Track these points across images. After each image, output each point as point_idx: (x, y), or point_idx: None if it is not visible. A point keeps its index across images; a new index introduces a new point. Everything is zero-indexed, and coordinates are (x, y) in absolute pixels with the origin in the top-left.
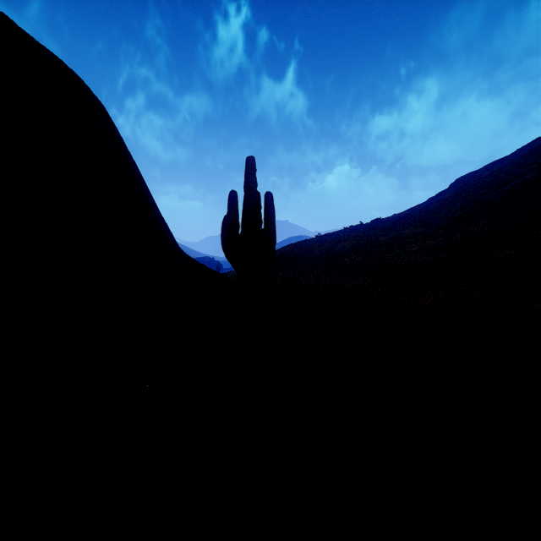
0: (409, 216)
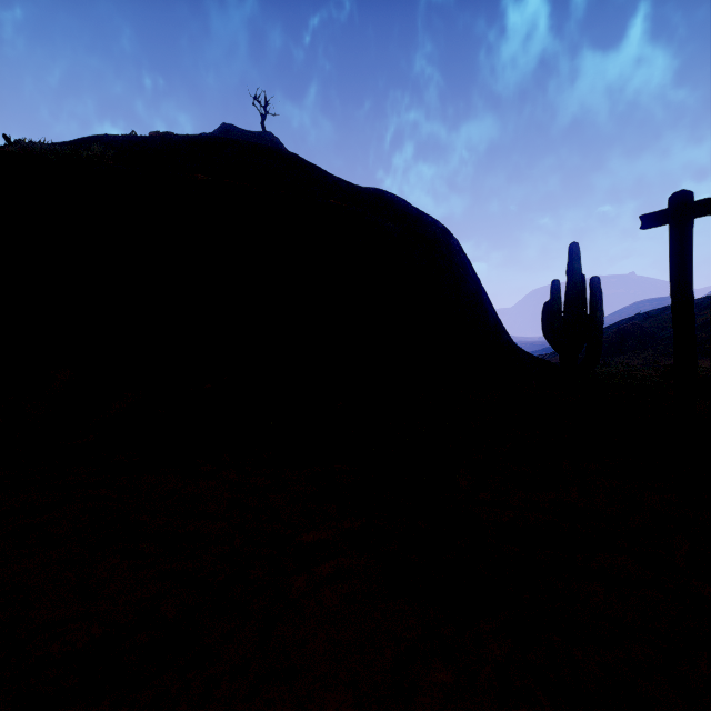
0: None
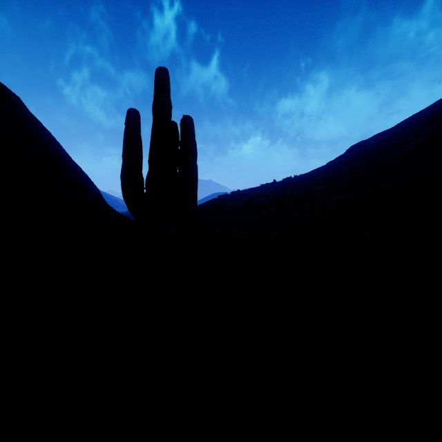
0: (315, 176)
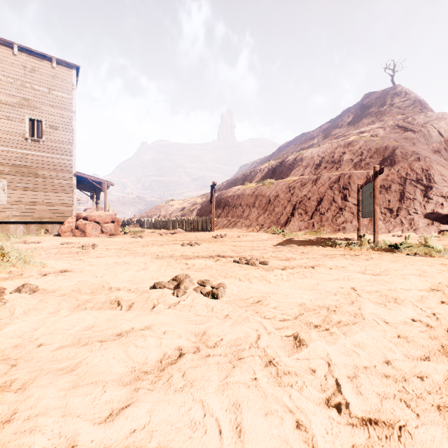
0: None
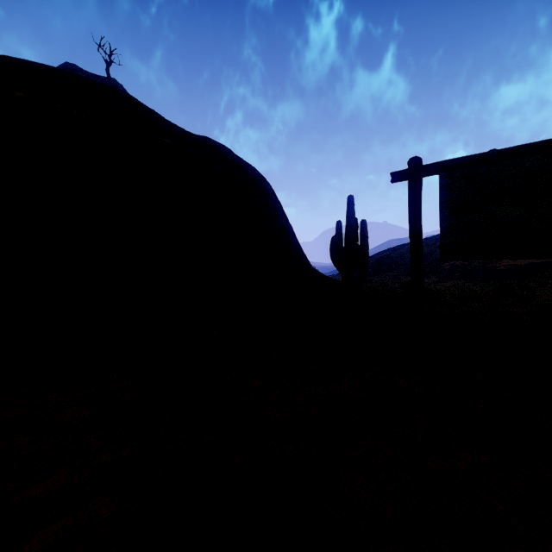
0: None
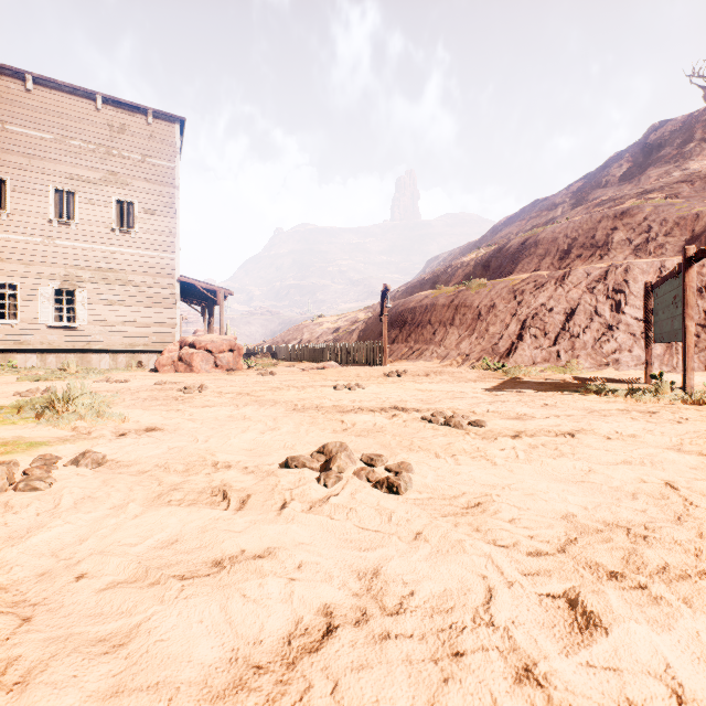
0: None
